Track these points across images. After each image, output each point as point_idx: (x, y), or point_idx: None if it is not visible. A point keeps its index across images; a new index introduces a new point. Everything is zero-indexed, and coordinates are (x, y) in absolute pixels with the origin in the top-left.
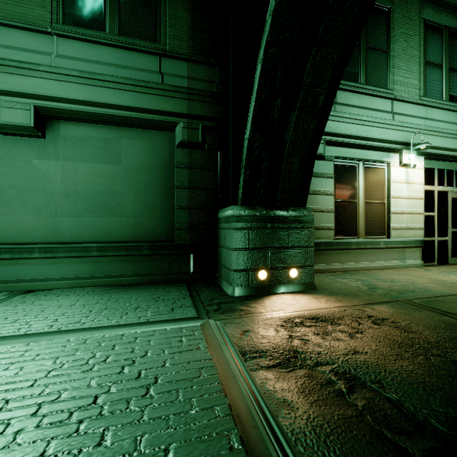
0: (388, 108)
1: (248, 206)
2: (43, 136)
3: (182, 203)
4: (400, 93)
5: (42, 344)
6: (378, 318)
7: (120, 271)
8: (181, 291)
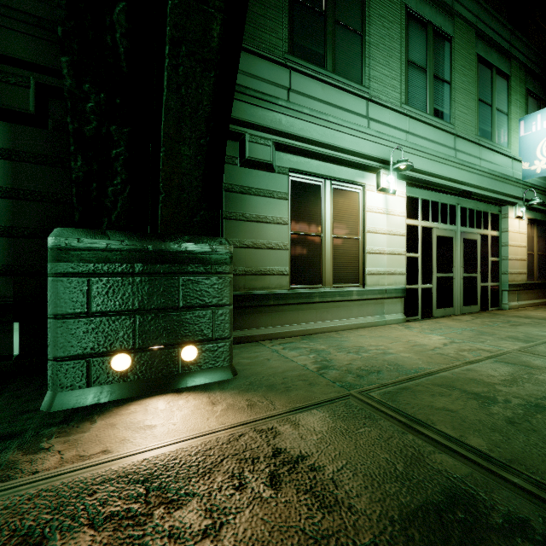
0: (363, 110)
1: (88, 231)
2: None
3: None
4: (378, 95)
5: None
6: (288, 458)
7: None
8: None
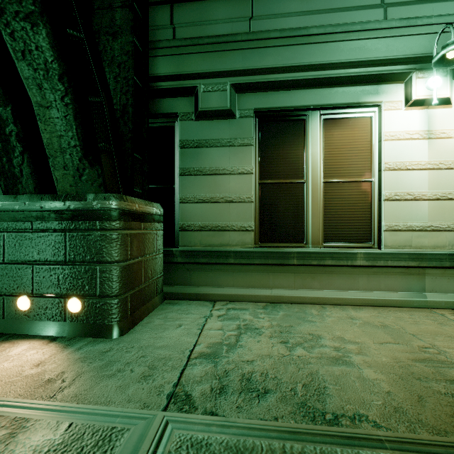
0: None
1: (6, 196)
2: None
3: None
4: None
5: None
6: None
7: None
8: None
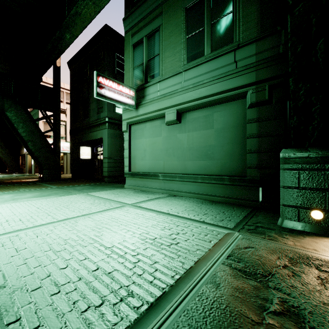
0: None
1: (298, 149)
2: (180, 122)
3: (252, 148)
4: None
5: (160, 216)
6: None
7: (212, 192)
8: (242, 212)
